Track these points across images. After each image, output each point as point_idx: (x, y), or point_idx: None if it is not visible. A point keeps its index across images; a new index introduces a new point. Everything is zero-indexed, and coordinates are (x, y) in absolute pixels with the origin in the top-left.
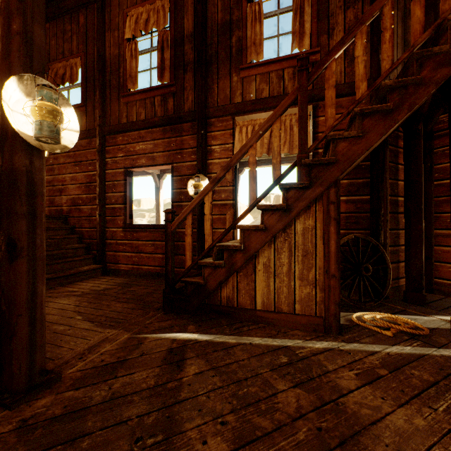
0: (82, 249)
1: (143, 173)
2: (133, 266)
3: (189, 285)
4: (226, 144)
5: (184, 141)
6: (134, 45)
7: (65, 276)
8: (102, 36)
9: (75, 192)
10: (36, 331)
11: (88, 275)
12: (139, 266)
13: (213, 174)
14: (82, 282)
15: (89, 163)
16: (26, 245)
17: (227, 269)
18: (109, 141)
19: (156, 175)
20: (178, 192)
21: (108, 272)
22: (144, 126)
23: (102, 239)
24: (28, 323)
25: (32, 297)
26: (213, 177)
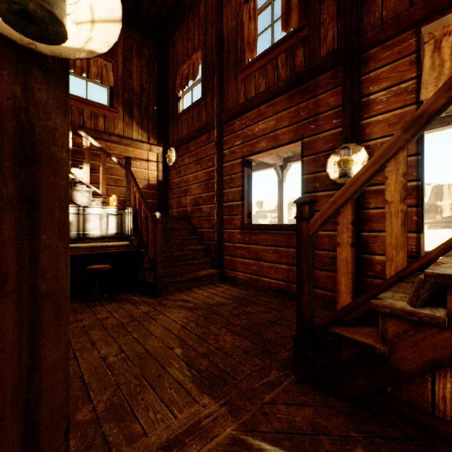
0: (201, 251)
1: (263, 166)
2: (251, 275)
3: (347, 344)
4: (401, 82)
5: (320, 102)
6: (252, 4)
7: (183, 281)
8: (219, 13)
9: (197, 192)
10: (38, 449)
11: (205, 280)
12: (258, 276)
13: (372, 141)
14: (198, 289)
15: (208, 159)
16: (14, 268)
17: None
18: (226, 130)
19: (279, 166)
20: (310, 178)
21: (225, 279)
22: (264, 99)
23: (219, 241)
24: (19, 435)
25: (28, 377)
26: (413, 116)
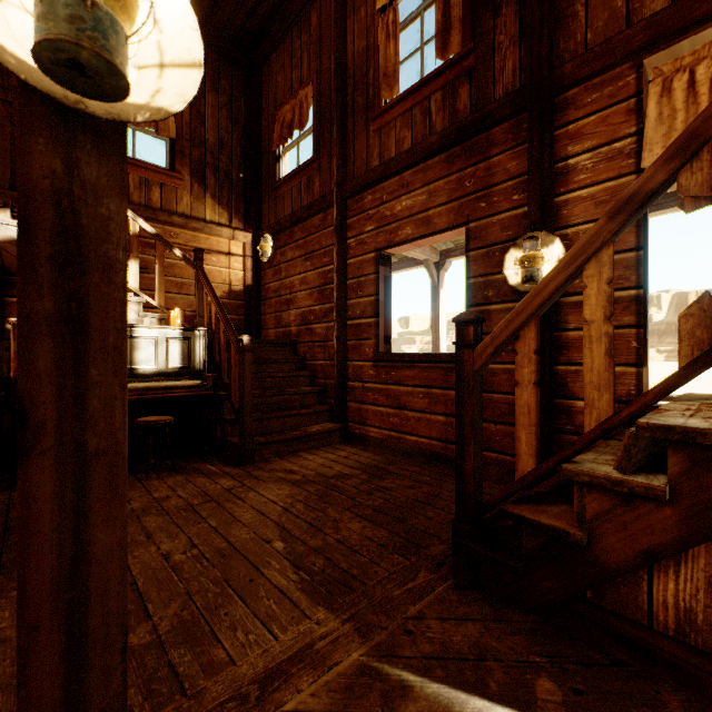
0: (312, 394)
1: (409, 263)
2: (390, 432)
3: (529, 530)
4: (613, 141)
5: (495, 168)
6: (391, 15)
7: (285, 441)
8: (341, 28)
9: (306, 303)
10: (86, 671)
11: (319, 440)
12: (401, 433)
13: (571, 228)
14: (308, 454)
15: (323, 252)
16: (53, 416)
17: (683, 513)
18: (352, 209)
19: (433, 263)
20: (480, 284)
21: (349, 438)
22: (410, 161)
23: (341, 379)
24: (60, 651)
25: (72, 569)
26: (621, 197)
